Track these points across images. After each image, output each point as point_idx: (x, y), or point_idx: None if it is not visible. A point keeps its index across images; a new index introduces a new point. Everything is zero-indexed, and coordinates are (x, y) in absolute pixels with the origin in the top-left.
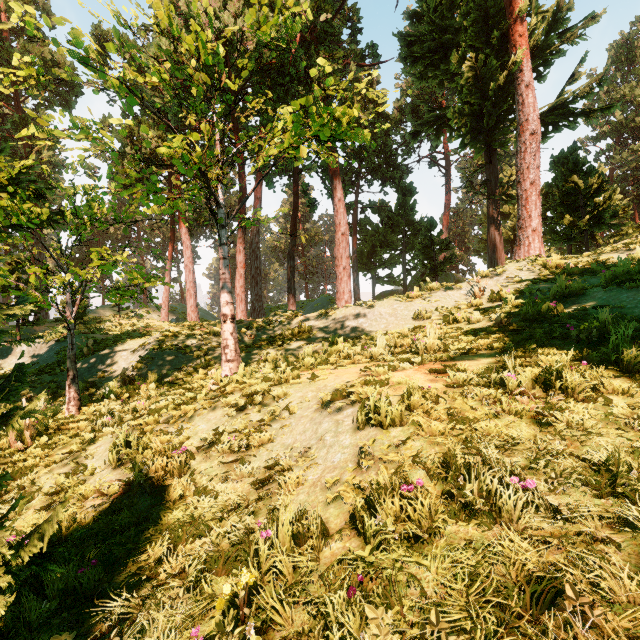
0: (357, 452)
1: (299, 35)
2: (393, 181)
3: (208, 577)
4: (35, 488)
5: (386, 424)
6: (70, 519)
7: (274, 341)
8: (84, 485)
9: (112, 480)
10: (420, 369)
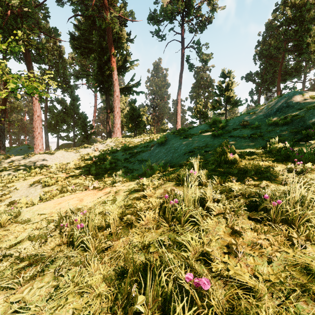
0: (42, 192)
1: (10, 11)
2: (68, 92)
3: None
4: None
5: (50, 185)
6: None
7: None
8: None
9: None
10: (64, 173)
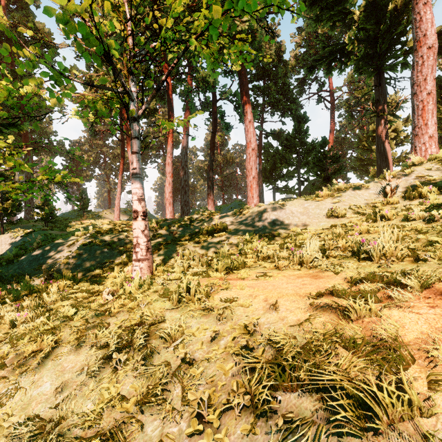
0: None
1: None
2: (290, 112)
3: None
4: None
5: None
6: None
7: (192, 238)
8: None
9: None
10: (438, 304)
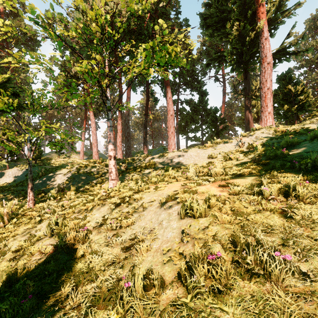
0: (180, 232)
1: (149, 14)
2: (196, 89)
3: (93, 309)
4: (7, 248)
5: (197, 216)
6: (22, 268)
7: (136, 169)
8: (32, 247)
9: (47, 245)
10: (213, 184)
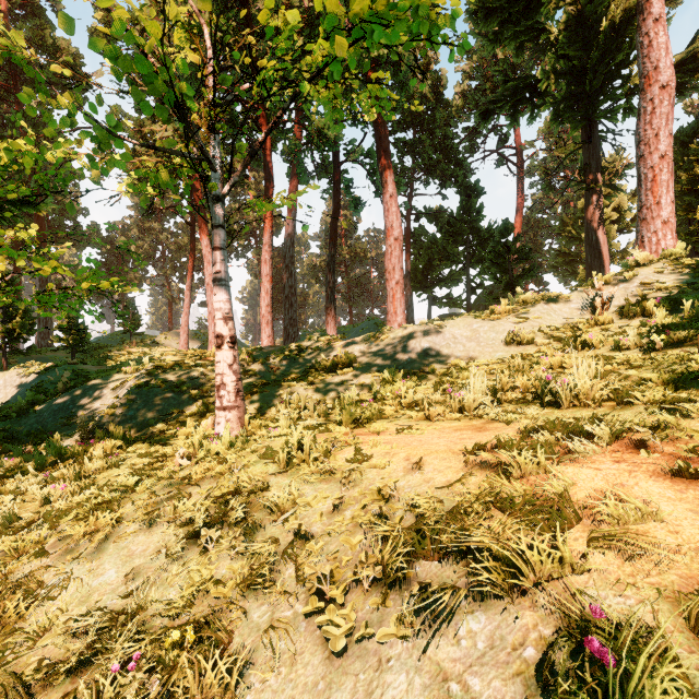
0: None
1: None
2: (455, 180)
3: None
4: None
5: None
6: None
7: (303, 376)
8: None
9: None
10: (627, 458)
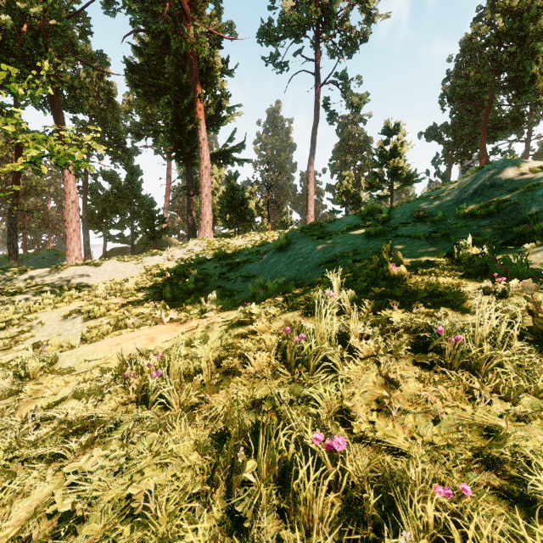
0: (84, 328)
1: (26, 26)
2: (123, 160)
3: None
4: None
5: (97, 316)
6: None
7: (4, 292)
8: None
9: None
10: (119, 298)
